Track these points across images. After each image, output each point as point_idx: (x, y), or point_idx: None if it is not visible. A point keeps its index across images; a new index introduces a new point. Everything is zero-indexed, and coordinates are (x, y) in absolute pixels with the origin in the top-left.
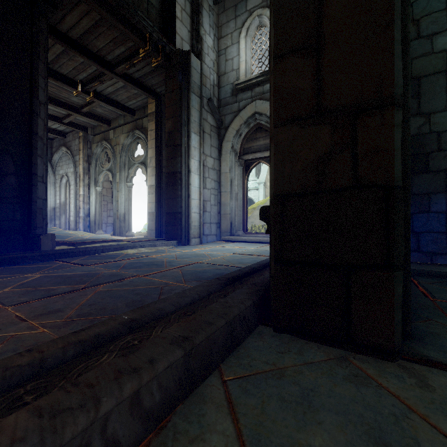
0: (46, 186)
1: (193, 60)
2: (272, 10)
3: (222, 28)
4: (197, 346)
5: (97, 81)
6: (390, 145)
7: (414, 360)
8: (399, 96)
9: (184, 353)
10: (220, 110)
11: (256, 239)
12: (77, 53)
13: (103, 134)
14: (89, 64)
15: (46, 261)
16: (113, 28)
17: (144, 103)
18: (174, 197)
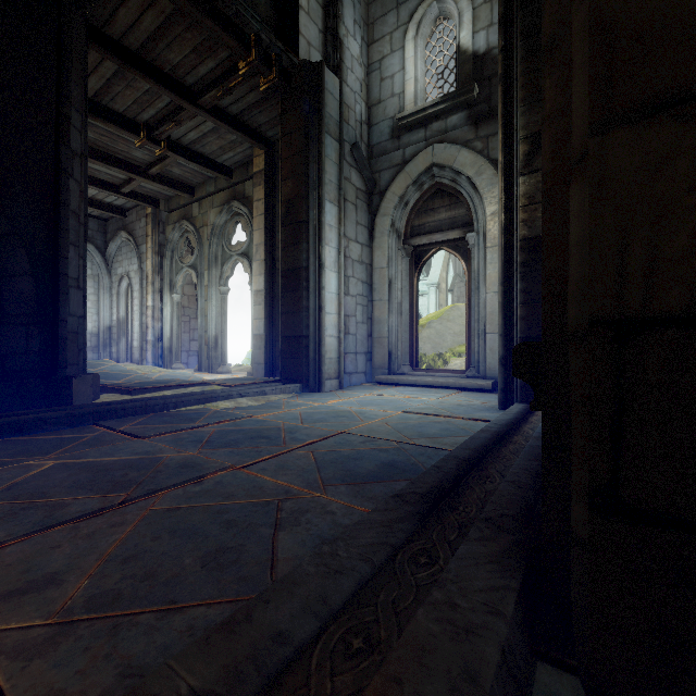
0: (84, 295)
1: (327, 78)
2: None
3: (375, 26)
4: None
5: (171, 121)
6: None
7: None
8: None
9: None
10: (371, 164)
11: (435, 381)
12: (138, 74)
13: (183, 209)
14: (157, 93)
15: (77, 426)
16: (195, 27)
17: (247, 156)
18: (297, 310)
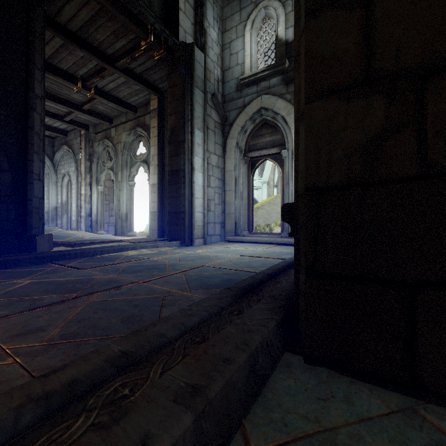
0: (43, 184)
1: (196, 53)
2: None
3: (226, 21)
4: (211, 398)
5: (98, 76)
6: None
7: None
8: None
9: (194, 417)
10: (224, 106)
11: (262, 239)
12: (77, 46)
13: (105, 132)
14: (89, 59)
15: (40, 264)
16: (113, 19)
17: (147, 99)
18: (177, 196)
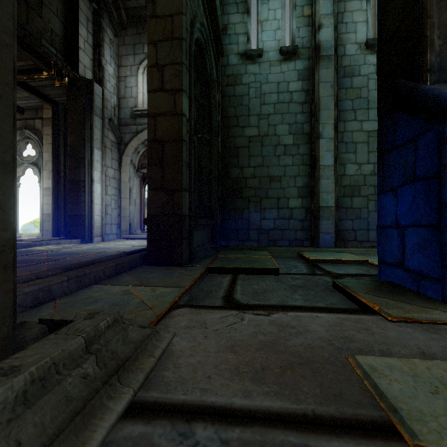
0: None
1: (95, 87)
2: (147, 146)
3: (122, 58)
4: (119, 265)
5: None
6: (182, 202)
7: (189, 266)
8: (185, 187)
9: (115, 264)
10: (120, 128)
11: None
12: None
13: None
14: None
15: None
16: None
17: (38, 105)
18: (78, 202)
